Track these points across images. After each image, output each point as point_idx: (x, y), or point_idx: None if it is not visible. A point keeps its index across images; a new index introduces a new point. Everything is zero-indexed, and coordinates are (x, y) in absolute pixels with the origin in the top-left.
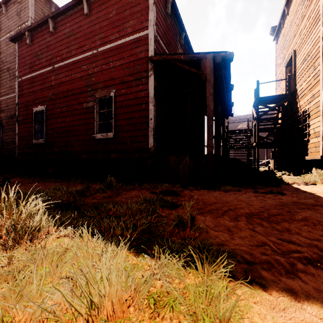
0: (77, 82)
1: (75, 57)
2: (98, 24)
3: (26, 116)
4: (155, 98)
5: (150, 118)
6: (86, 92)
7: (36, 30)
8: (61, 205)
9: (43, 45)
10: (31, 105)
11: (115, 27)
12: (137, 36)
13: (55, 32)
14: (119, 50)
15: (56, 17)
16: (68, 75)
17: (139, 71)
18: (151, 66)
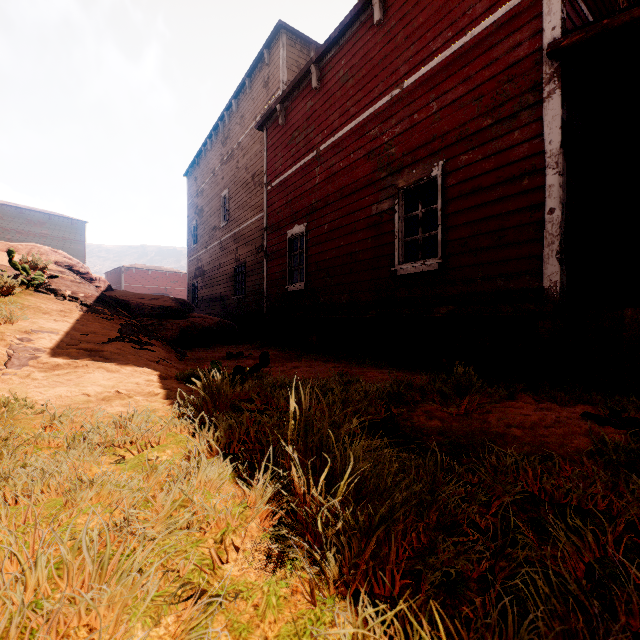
0: (359, 167)
1: (356, 119)
2: (402, 32)
3: (277, 247)
4: (564, 152)
5: (548, 210)
6: (376, 182)
7: (291, 97)
8: (370, 425)
9: (302, 118)
10: (284, 226)
11: (443, 18)
12: (503, 10)
13: (320, 86)
14: (454, 65)
15: (323, 57)
16: (344, 158)
17: (510, 96)
18: (550, 70)
